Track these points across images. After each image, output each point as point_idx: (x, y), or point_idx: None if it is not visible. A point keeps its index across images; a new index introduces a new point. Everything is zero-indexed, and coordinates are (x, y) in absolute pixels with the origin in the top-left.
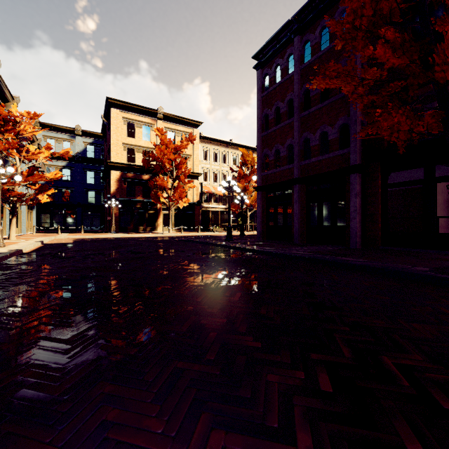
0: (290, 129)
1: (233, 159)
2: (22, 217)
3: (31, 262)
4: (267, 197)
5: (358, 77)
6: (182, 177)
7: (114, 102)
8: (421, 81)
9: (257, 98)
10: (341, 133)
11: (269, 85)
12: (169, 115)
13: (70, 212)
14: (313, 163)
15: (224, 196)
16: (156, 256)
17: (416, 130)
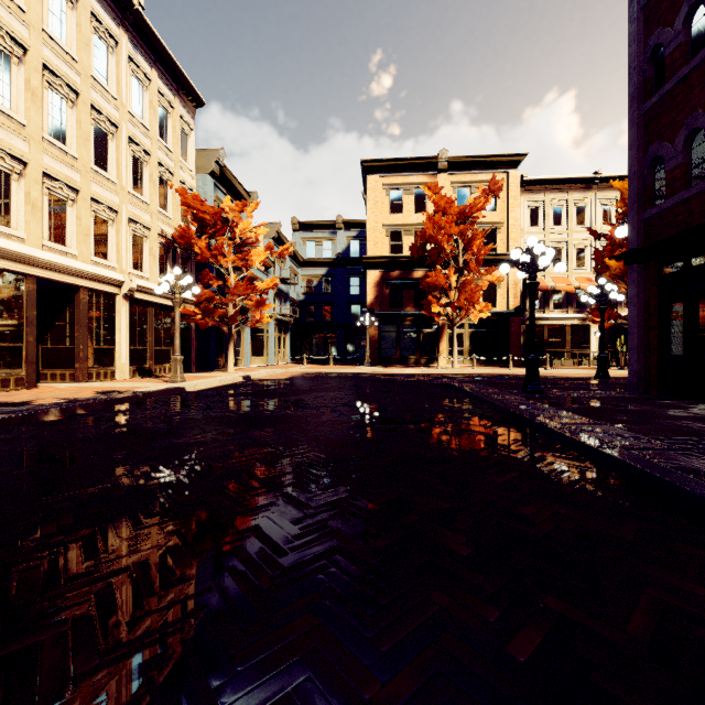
0: None
1: (604, 212)
2: (270, 343)
3: (136, 409)
4: (661, 276)
5: None
6: (471, 265)
7: (370, 166)
8: None
9: (629, 18)
10: None
11: None
12: (459, 159)
13: (331, 336)
14: None
15: (578, 293)
16: (300, 418)
17: None
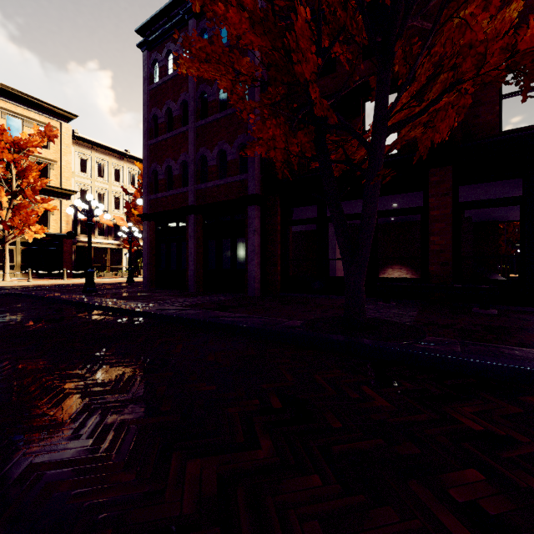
0: (184, 140)
1: (132, 178)
2: None
3: None
4: (157, 230)
5: (232, 68)
6: (28, 192)
7: None
8: (286, 79)
9: (143, 90)
10: (241, 155)
11: (159, 76)
12: (9, 89)
13: None
14: (211, 189)
15: (116, 227)
16: None
17: (291, 149)
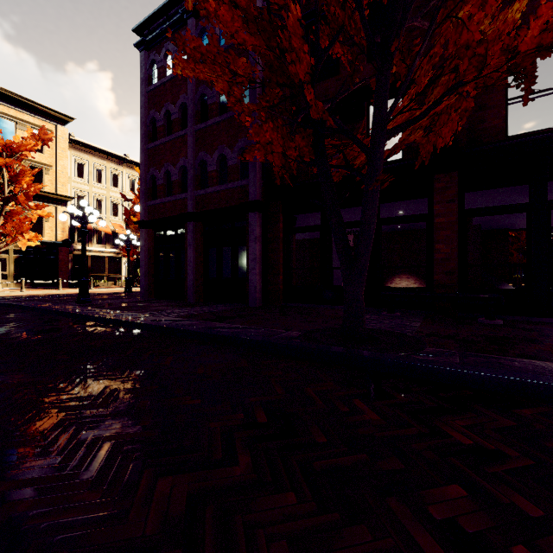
0: (183, 144)
1: (131, 183)
2: None
3: None
4: (155, 237)
5: (228, 69)
6: (21, 198)
7: None
8: (282, 80)
9: (141, 92)
10: (242, 160)
11: (158, 77)
12: (2, 90)
13: None
14: (211, 195)
15: (114, 234)
16: None
17: (289, 153)
